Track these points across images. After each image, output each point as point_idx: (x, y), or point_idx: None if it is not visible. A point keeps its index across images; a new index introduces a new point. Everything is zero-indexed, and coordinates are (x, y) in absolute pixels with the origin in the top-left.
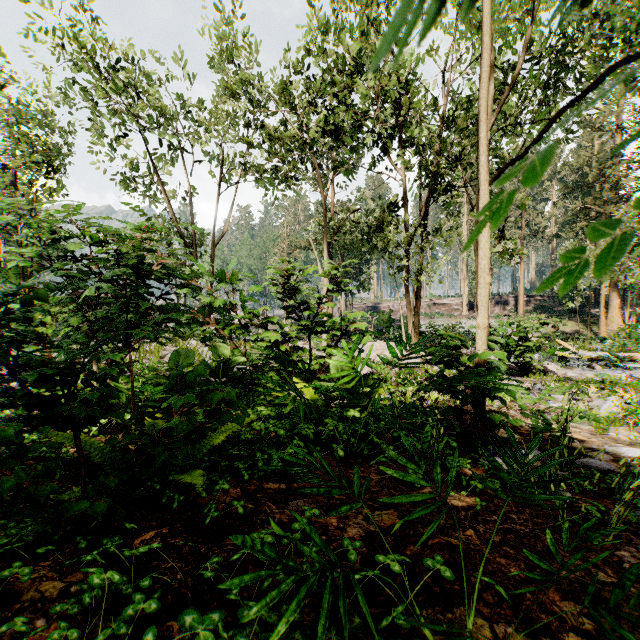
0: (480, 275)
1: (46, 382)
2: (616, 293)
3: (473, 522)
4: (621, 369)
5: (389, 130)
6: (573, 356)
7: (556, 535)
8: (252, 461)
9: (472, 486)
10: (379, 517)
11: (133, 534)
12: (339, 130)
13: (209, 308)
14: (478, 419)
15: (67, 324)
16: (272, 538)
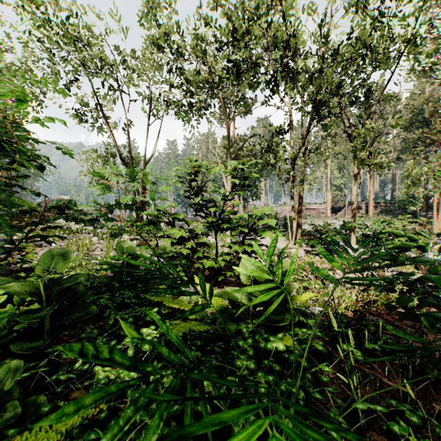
0: None
1: None
2: None
3: None
4: None
5: (279, 69)
6: None
7: None
8: None
9: None
10: None
11: None
12: (240, 70)
13: (116, 205)
14: None
15: None
16: None
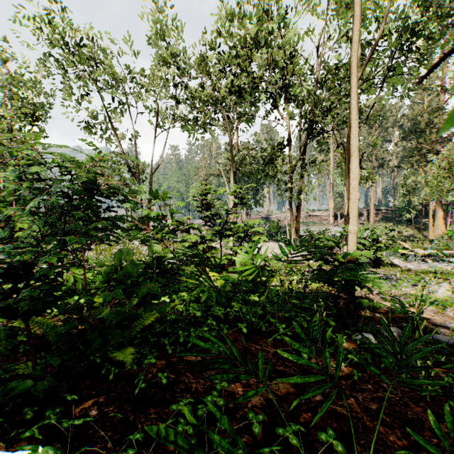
0: (351, 192)
1: (2, 278)
2: (440, 207)
3: (353, 391)
4: (446, 262)
5: (278, 90)
6: (410, 253)
7: (422, 403)
8: (175, 337)
9: (349, 359)
10: (276, 386)
11: (75, 403)
12: (242, 90)
13: (146, 218)
14: (349, 303)
15: (32, 230)
16: (188, 410)
